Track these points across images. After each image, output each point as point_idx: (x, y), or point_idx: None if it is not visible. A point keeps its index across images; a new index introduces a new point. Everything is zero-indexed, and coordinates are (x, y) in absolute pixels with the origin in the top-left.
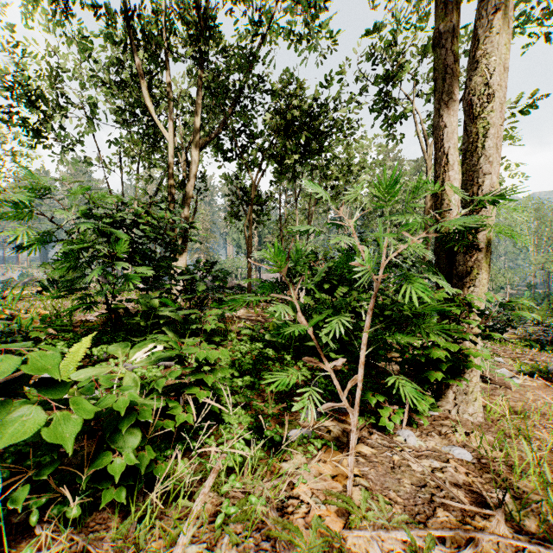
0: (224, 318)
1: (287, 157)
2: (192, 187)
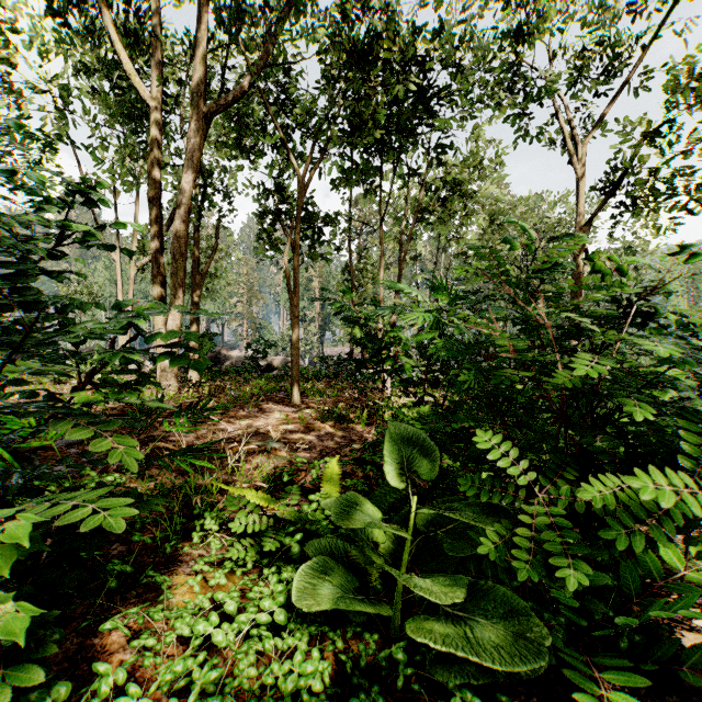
0: (227, 440)
1: (363, 136)
2: (189, 186)
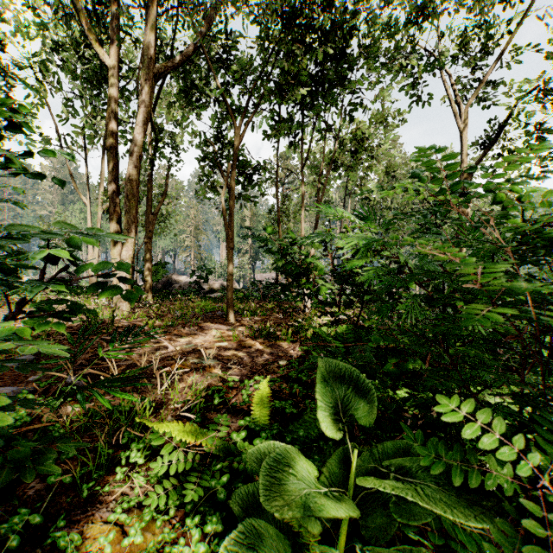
0: (167, 358)
1: (287, 94)
2: (140, 137)
